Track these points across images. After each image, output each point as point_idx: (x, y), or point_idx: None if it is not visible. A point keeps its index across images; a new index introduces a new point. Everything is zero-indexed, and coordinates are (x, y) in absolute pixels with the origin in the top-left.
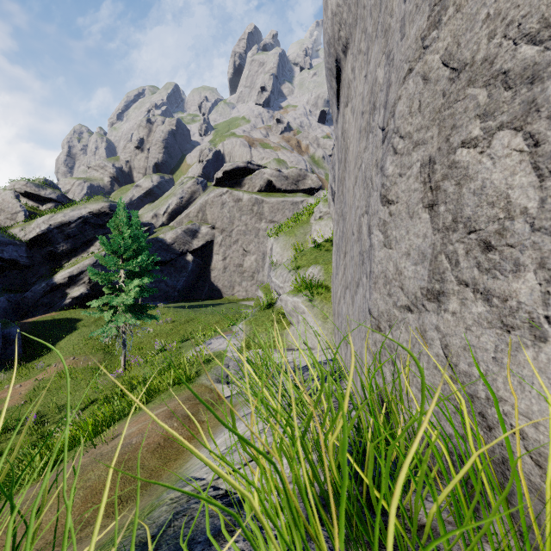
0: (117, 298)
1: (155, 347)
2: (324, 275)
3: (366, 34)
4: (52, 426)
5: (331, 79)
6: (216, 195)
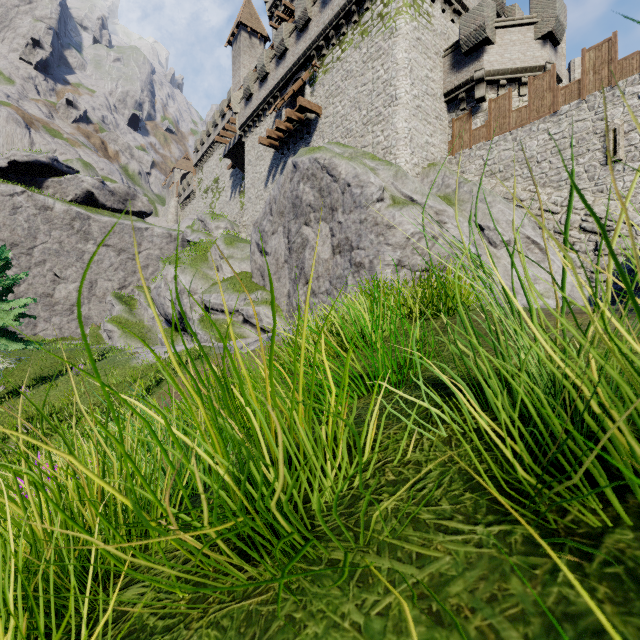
0: None
1: None
2: (267, 295)
3: (331, 223)
4: None
5: (292, 206)
6: (1, 192)
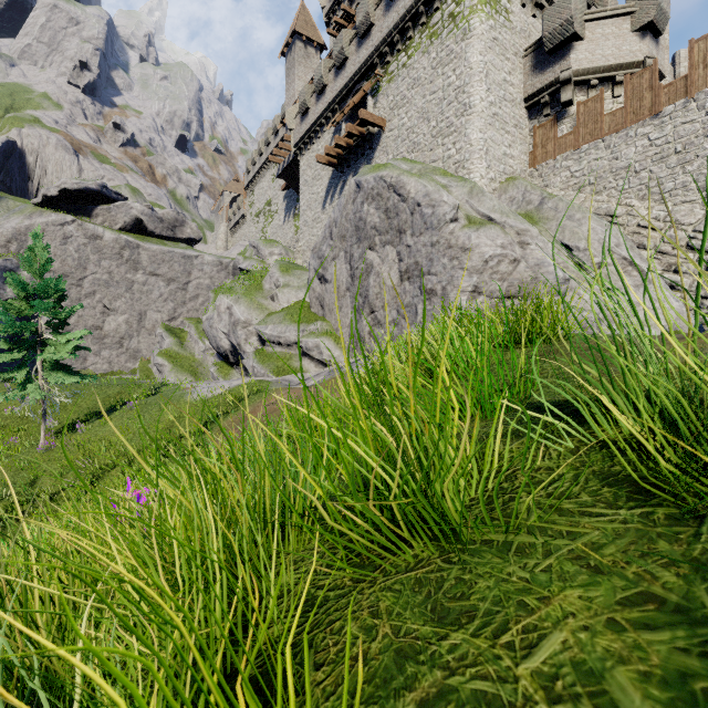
0: (52, 352)
1: (47, 425)
2: (327, 326)
3: (399, 247)
4: (0, 504)
5: (355, 229)
6: (52, 221)
